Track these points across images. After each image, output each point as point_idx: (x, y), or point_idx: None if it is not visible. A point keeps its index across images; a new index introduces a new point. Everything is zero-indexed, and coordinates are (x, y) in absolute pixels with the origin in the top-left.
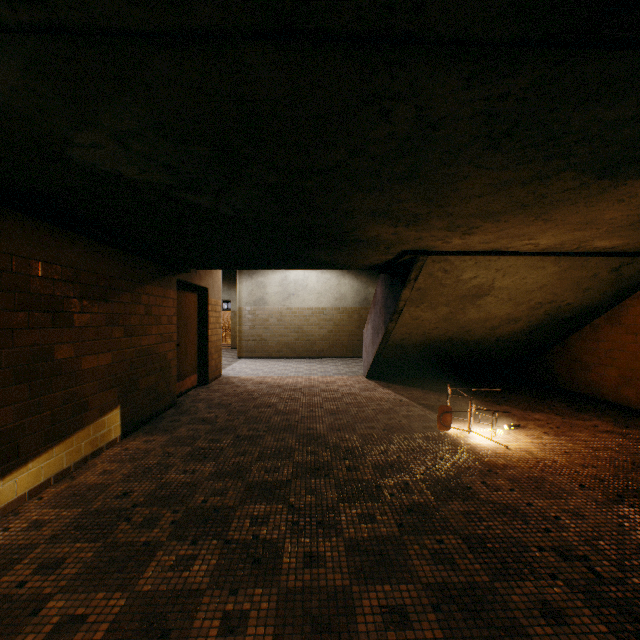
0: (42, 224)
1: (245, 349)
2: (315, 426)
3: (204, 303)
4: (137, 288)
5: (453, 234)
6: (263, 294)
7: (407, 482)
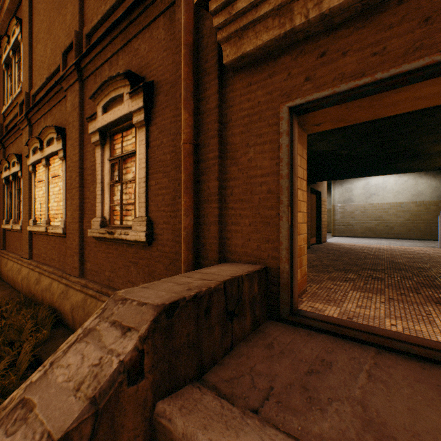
0: None
1: (337, 231)
2: (396, 260)
3: (318, 200)
4: None
5: None
6: (350, 195)
7: None
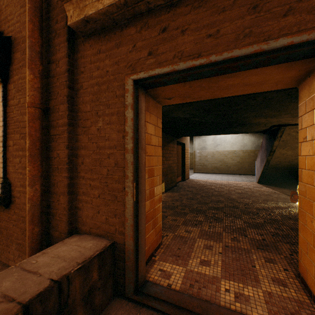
0: None
1: (196, 169)
2: (231, 196)
3: (183, 149)
4: (167, 145)
5: (295, 118)
6: (204, 145)
7: (270, 214)
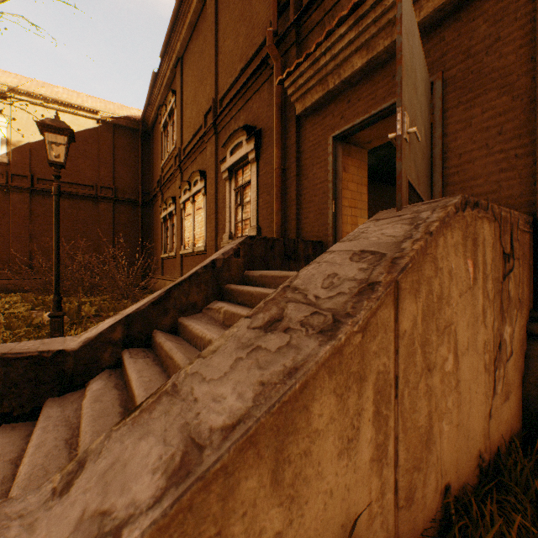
0: (382, 184)
1: None
2: None
3: None
4: None
5: None
6: None
7: None
